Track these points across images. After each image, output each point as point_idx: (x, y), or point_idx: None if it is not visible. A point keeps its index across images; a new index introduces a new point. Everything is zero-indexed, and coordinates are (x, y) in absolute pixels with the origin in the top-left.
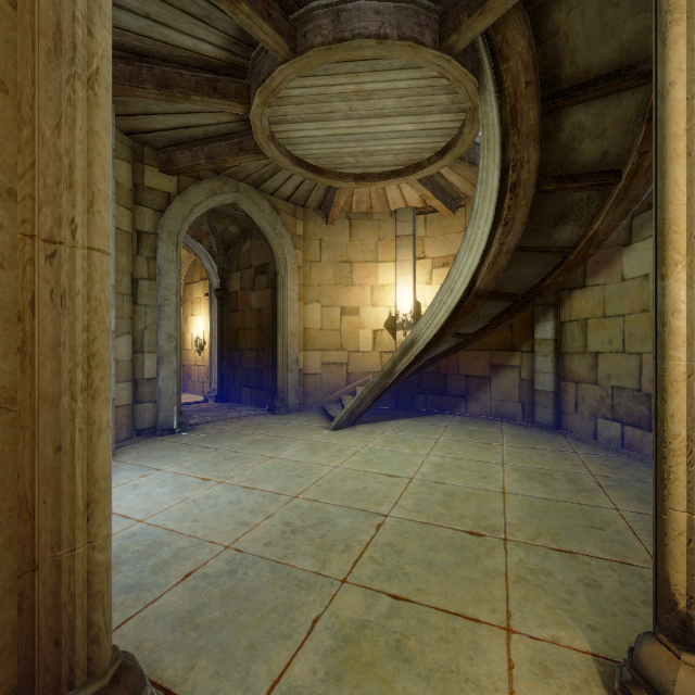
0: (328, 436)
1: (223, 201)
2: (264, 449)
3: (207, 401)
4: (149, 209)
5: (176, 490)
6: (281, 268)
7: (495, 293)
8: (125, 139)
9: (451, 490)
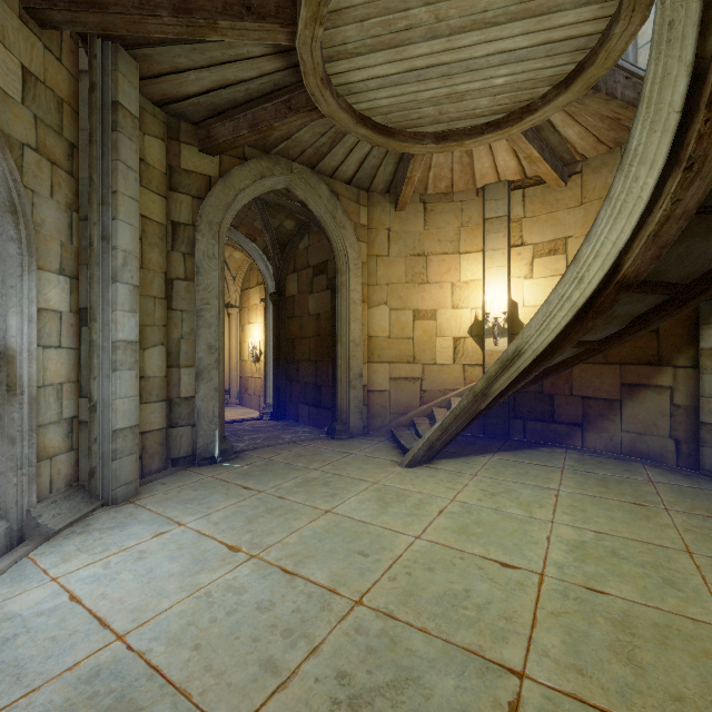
0: (401, 476)
1: (273, 185)
2: (317, 495)
3: (262, 418)
4: (186, 195)
5: (189, 567)
6: (342, 265)
7: (646, 283)
8: (157, 112)
9: (622, 612)
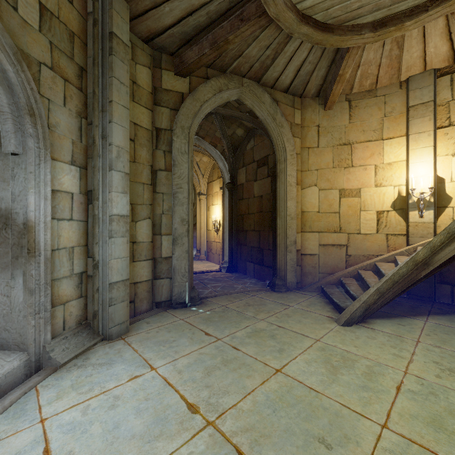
0: (340, 335)
1: (228, 97)
2: (266, 348)
3: (221, 270)
4: (165, 108)
5: (150, 428)
6: (280, 156)
7: None
8: (145, 48)
9: None
